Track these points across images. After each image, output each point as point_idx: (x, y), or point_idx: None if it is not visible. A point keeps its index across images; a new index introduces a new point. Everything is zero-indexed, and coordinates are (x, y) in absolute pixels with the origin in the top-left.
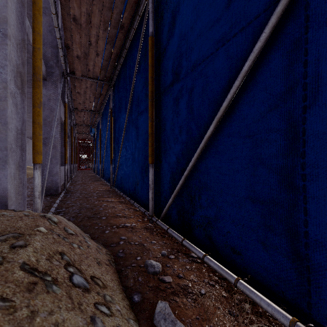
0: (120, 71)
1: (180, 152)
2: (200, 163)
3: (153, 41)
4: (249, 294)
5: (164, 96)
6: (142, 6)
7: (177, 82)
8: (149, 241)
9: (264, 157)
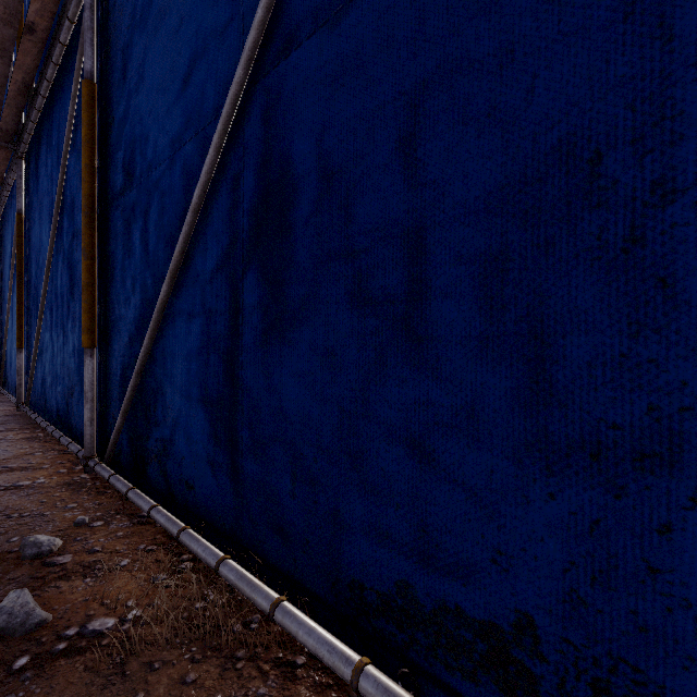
0: (40, 126)
1: (134, 324)
2: (158, 347)
3: (92, 90)
4: (189, 544)
5: (113, 210)
6: (75, 4)
7: (131, 189)
8: (61, 507)
9: (215, 337)
